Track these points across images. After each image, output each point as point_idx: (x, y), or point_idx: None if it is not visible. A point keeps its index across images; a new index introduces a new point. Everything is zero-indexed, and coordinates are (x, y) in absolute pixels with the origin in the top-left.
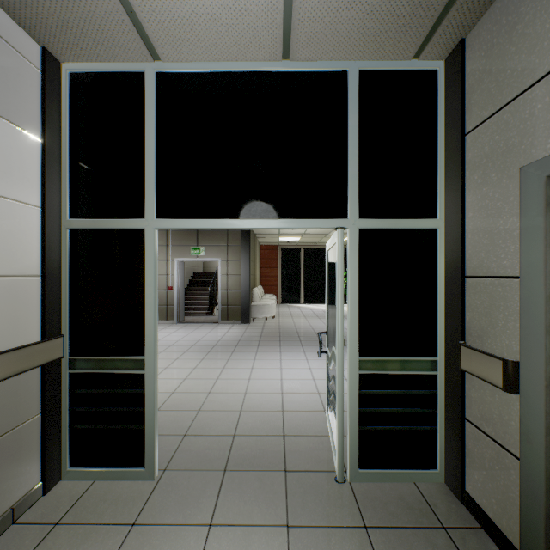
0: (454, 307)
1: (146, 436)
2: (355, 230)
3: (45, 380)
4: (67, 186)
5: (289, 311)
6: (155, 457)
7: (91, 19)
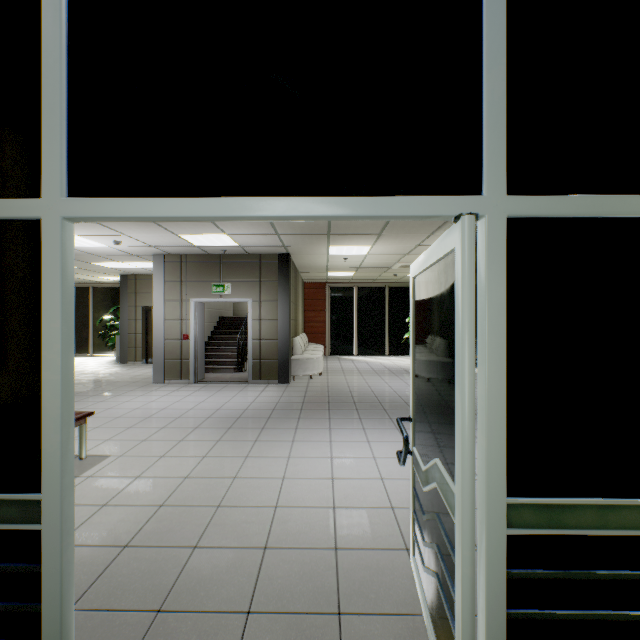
0: None
1: None
2: (499, 220)
3: None
4: None
5: (340, 366)
6: None
7: None
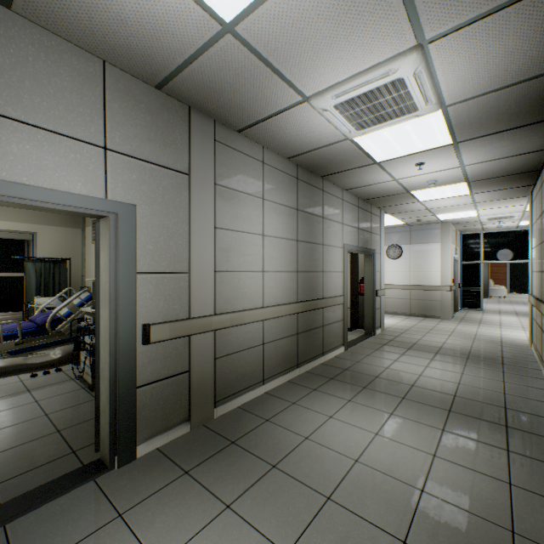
0: None
1: (480, 302)
2: None
3: (460, 290)
4: (461, 255)
5: (516, 296)
6: (482, 307)
7: (474, 231)
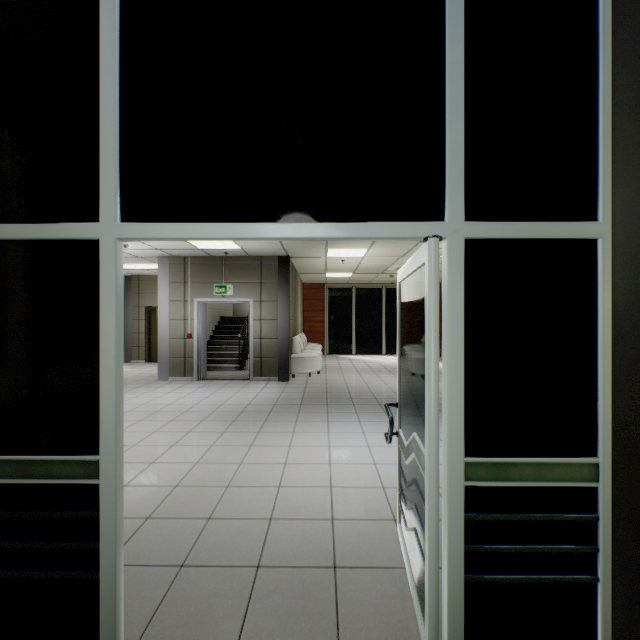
0: (637, 374)
1: (102, 591)
2: (458, 241)
3: None
4: None
5: (338, 364)
6: (117, 627)
7: None
